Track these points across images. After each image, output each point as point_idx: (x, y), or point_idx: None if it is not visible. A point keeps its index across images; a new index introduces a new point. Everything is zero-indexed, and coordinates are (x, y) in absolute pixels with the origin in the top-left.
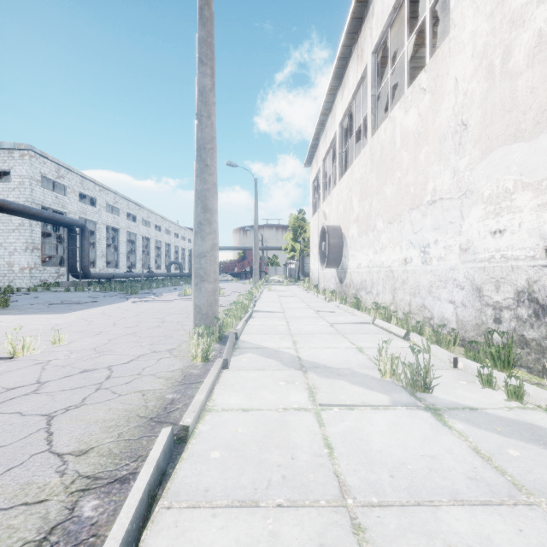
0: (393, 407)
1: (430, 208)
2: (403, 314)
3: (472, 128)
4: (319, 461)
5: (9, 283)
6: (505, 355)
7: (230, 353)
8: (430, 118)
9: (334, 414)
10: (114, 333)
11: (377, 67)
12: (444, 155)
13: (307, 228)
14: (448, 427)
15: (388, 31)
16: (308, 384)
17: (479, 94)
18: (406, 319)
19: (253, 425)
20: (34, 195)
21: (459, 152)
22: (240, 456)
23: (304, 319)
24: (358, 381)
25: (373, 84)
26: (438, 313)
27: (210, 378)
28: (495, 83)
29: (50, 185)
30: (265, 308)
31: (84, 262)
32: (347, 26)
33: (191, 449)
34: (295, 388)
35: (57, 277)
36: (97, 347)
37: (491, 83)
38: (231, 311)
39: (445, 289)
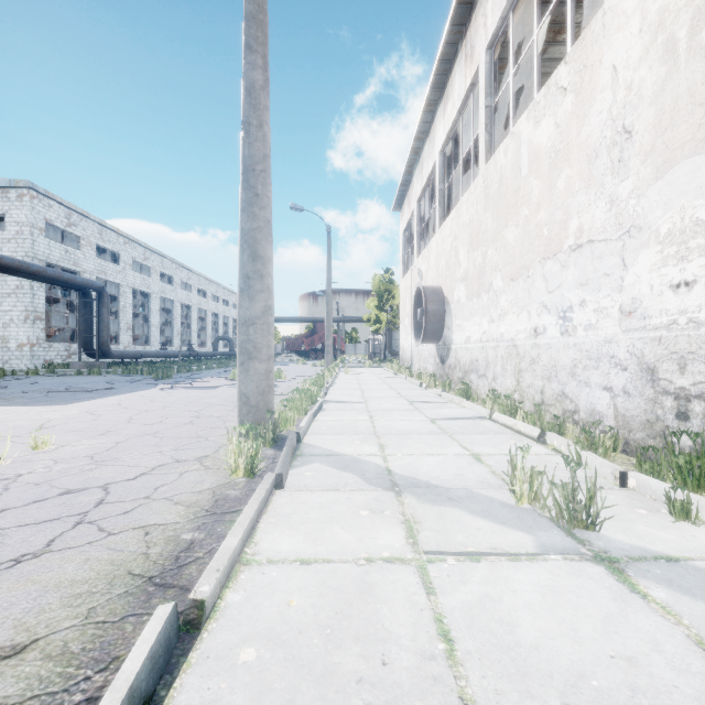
0: (542, 556)
1: (573, 256)
2: (535, 406)
3: (640, 136)
4: (430, 669)
5: (4, 364)
6: (701, 469)
7: (287, 464)
8: (573, 128)
9: (449, 569)
10: (127, 433)
11: (493, 68)
12: (596, 179)
13: (396, 293)
14: (641, 596)
15: (509, 16)
16: (405, 514)
17: (652, 84)
18: (538, 412)
19: (316, 591)
20: (36, 248)
21: (619, 172)
22: (291, 659)
23: (394, 412)
24: (481, 510)
25: (487, 91)
26: (585, 404)
27: (252, 506)
28: (678, 65)
29: (60, 235)
30: (340, 398)
31: (102, 337)
32: (452, 14)
33: (207, 644)
34: (384, 521)
35: (68, 356)
36: (95, 454)
37: (672, 66)
38: (292, 401)
39: (597, 370)
